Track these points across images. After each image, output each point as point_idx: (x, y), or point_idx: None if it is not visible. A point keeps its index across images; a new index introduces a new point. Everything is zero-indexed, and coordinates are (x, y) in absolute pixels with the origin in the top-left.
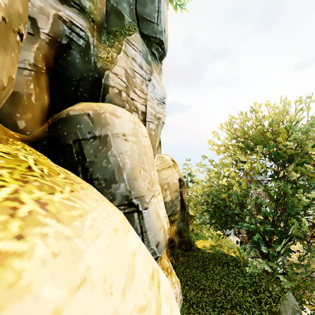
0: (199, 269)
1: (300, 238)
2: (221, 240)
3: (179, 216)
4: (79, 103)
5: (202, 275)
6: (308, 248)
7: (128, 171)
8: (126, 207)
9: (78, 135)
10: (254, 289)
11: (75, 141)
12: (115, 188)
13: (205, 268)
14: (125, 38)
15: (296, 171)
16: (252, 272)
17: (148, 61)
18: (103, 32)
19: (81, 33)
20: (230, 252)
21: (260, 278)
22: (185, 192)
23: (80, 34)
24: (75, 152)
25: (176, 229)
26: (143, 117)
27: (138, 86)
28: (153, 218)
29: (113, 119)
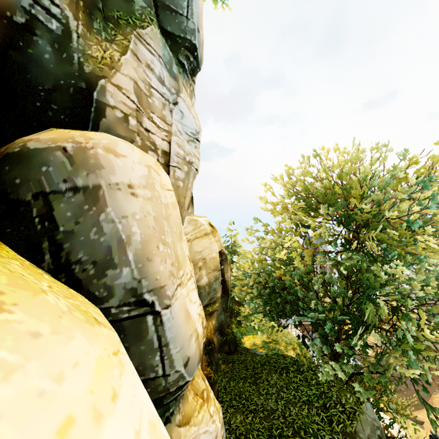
0: (248, 381)
1: (378, 327)
2: (276, 334)
3: (220, 305)
4: (50, 129)
5: (252, 389)
6: (388, 341)
7: (136, 247)
8: (133, 307)
9: (42, 185)
10: (322, 403)
11: (36, 196)
12: (113, 276)
13: (257, 378)
14: (135, 31)
15: (373, 238)
16: (319, 378)
17: (173, 74)
18: (96, 16)
19: (54, 10)
20: (289, 350)
21: (330, 387)
22: (228, 270)
23: (52, 10)
24: (36, 215)
25: (215, 324)
26: (166, 159)
27: (157, 111)
28: (179, 320)
29: (110, 160)
